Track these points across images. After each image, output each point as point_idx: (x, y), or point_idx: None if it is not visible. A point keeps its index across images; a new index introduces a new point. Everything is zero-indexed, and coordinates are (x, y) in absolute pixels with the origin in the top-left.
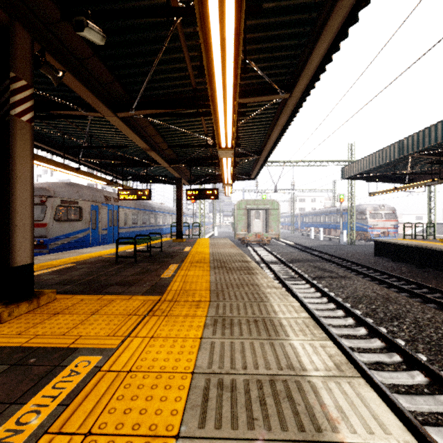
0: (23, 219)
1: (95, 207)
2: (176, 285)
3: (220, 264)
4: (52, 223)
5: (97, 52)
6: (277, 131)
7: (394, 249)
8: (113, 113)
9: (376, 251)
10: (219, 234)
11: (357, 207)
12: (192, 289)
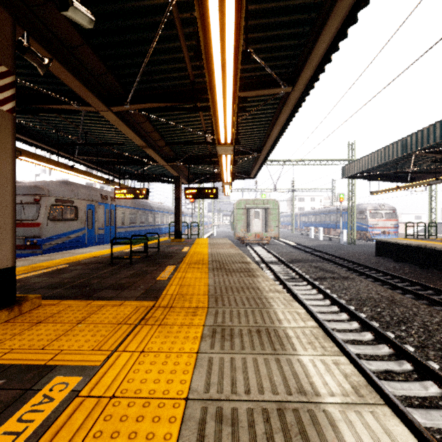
0: (3, 219)
1: (91, 206)
2: (172, 289)
3: (219, 266)
4: (46, 223)
5: (88, 40)
6: (278, 127)
7: (396, 249)
8: (107, 107)
9: (378, 251)
10: (218, 233)
11: (357, 206)
12: (189, 293)
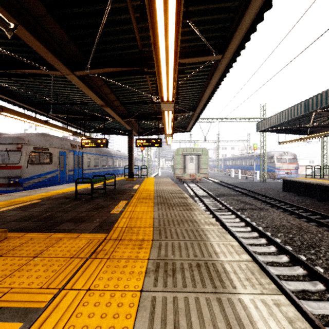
0: None
1: (63, 153)
2: (122, 221)
3: (162, 200)
4: (26, 166)
5: (52, 12)
6: (209, 90)
7: (299, 186)
8: (71, 71)
9: (284, 187)
10: (162, 174)
11: (267, 153)
12: (136, 226)
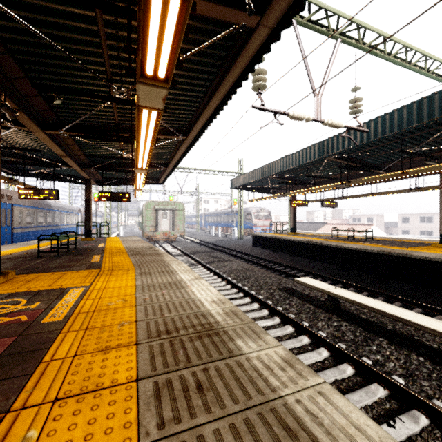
0: None
1: None
2: (107, 264)
3: (136, 253)
4: None
5: (41, 94)
6: (179, 154)
7: (262, 240)
8: (42, 131)
9: (253, 243)
10: (125, 234)
11: (246, 209)
12: (120, 265)
